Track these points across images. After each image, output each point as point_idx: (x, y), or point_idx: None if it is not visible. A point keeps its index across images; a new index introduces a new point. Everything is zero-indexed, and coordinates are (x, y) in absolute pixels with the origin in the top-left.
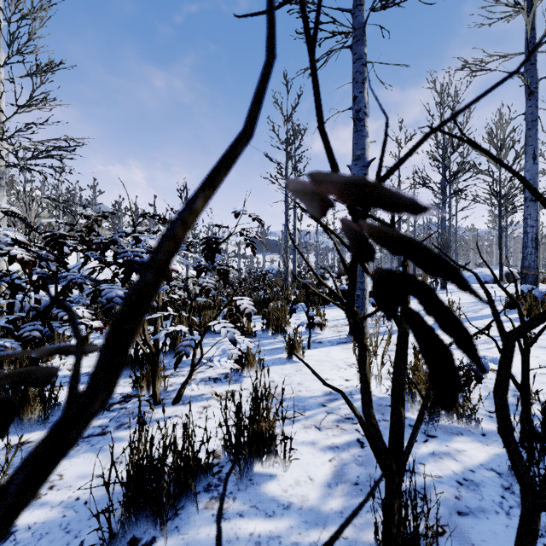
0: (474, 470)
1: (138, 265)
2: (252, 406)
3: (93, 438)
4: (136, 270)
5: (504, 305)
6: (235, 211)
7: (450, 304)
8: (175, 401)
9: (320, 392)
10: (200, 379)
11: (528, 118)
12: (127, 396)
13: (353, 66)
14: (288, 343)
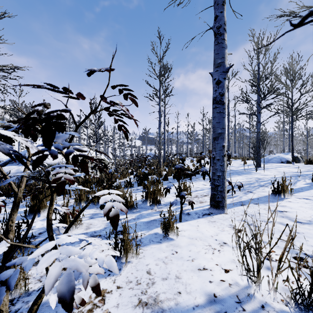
0: None
1: None
2: None
3: None
4: None
5: (311, 180)
6: (90, 69)
7: (284, 181)
8: None
9: (202, 297)
10: None
11: None
12: None
13: None
14: (164, 222)
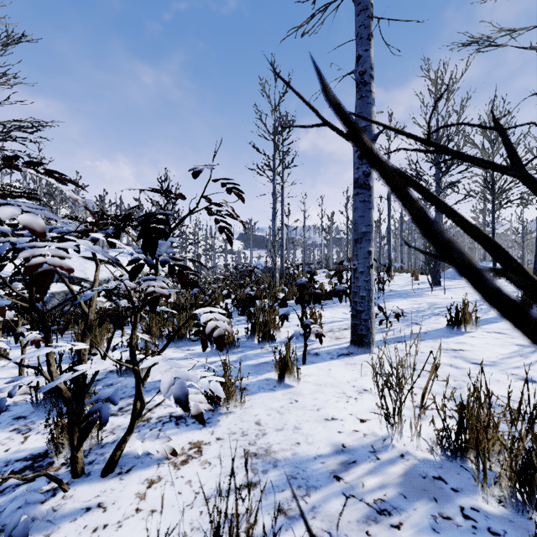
0: None
1: None
2: None
3: None
4: None
5: None
6: (193, 168)
7: (466, 306)
8: (105, 471)
9: (328, 447)
10: (156, 418)
11: None
12: (40, 455)
13: (356, 20)
14: (279, 362)
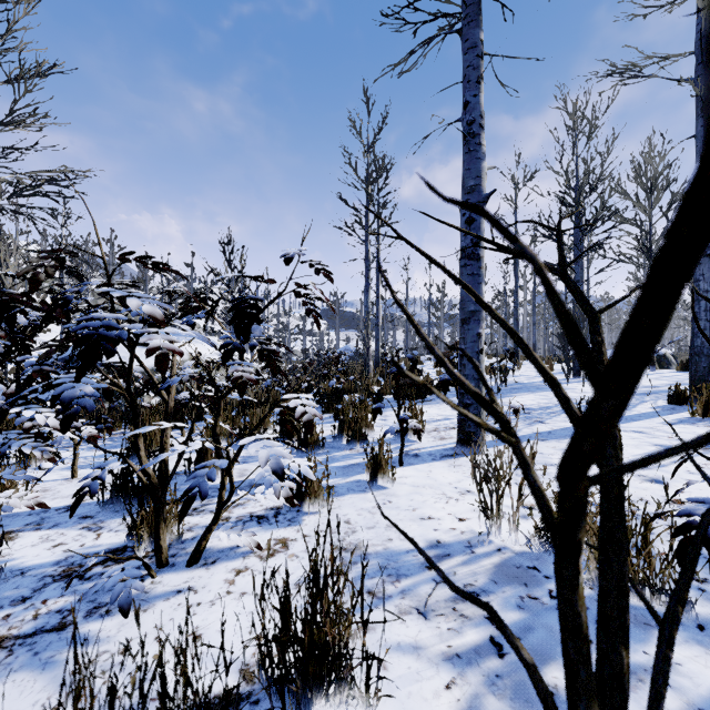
0: (708, 709)
1: (109, 343)
2: (311, 595)
3: (41, 636)
4: (105, 352)
5: (667, 400)
6: (285, 254)
7: None
8: (191, 561)
9: (421, 542)
10: (236, 517)
11: (700, 141)
12: (118, 549)
13: (464, 59)
14: (371, 460)
